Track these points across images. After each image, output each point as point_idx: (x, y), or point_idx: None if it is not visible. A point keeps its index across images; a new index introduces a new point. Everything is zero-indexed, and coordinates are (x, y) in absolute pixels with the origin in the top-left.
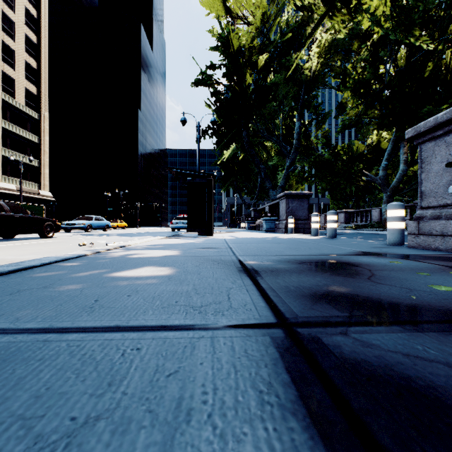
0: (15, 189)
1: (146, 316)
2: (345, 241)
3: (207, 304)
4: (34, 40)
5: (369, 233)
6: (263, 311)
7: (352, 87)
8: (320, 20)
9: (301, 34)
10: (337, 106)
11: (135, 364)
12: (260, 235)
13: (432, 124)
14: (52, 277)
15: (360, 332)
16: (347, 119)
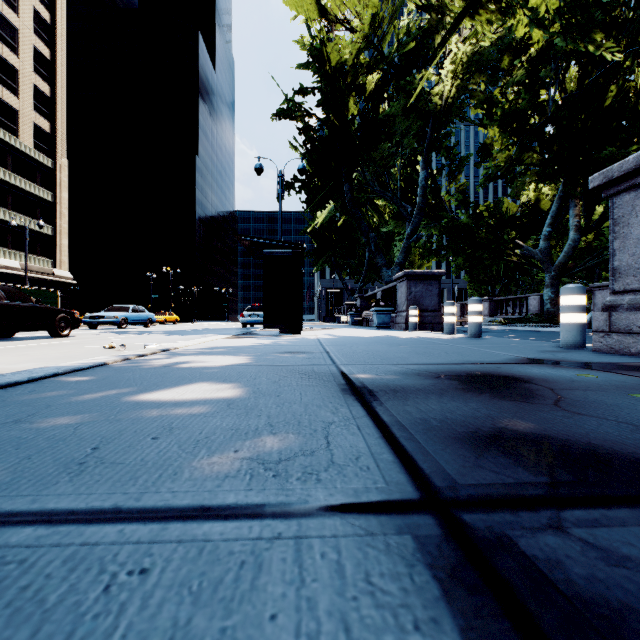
0: (20, 268)
1: (176, 482)
2: (496, 341)
3: (289, 455)
4: (46, 55)
5: (526, 330)
6: (392, 471)
7: (501, 120)
8: (458, 19)
9: (428, 45)
10: (479, 148)
11: (127, 618)
12: (369, 333)
13: (632, 166)
14: (37, 403)
15: (588, 525)
16: (494, 166)
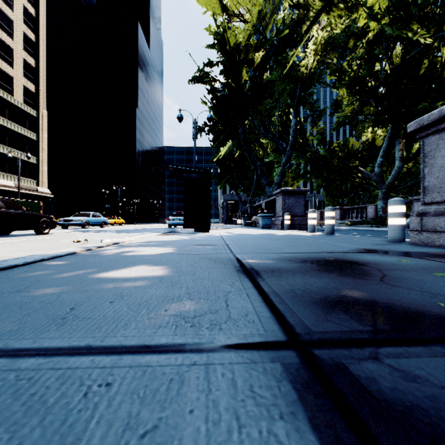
0: (14, 186)
1: (127, 330)
2: (344, 237)
3: (201, 313)
4: (32, 38)
5: (365, 229)
6: (269, 323)
7: (348, 84)
8: (318, 14)
9: (297, 31)
10: (333, 103)
11: (100, 412)
12: (256, 231)
13: (436, 117)
14: (31, 279)
15: (395, 356)
16: (343, 116)
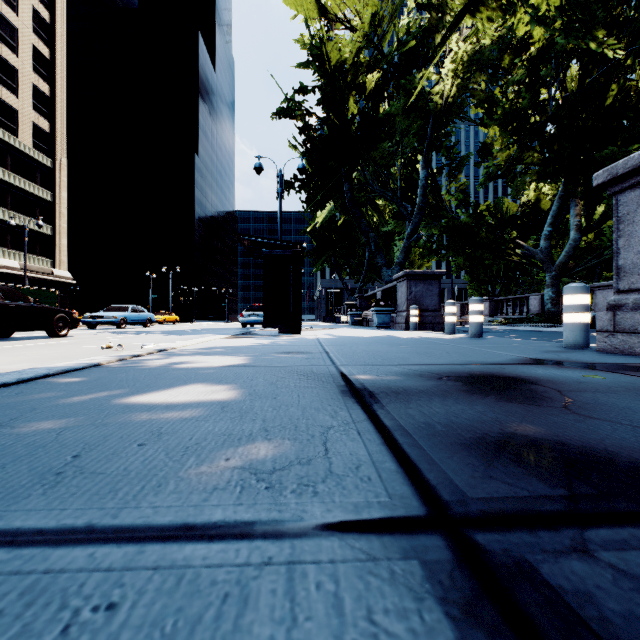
0: (19, 267)
1: (159, 496)
2: (498, 341)
3: (284, 464)
4: (45, 55)
5: (526, 330)
6: (395, 482)
7: (502, 120)
8: (459, 16)
9: (428, 44)
10: (480, 148)
11: None
12: (369, 333)
13: (637, 162)
14: (22, 405)
15: (616, 547)
16: (494, 166)
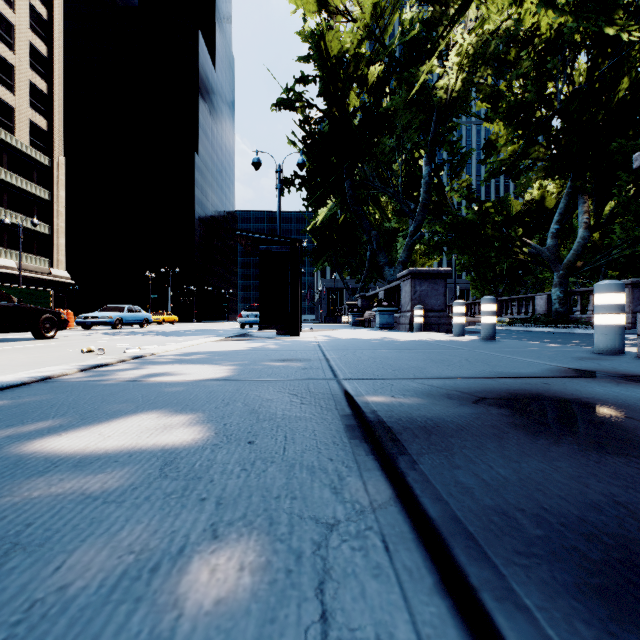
0: (15, 267)
1: None
2: (516, 345)
3: None
4: (43, 52)
5: (534, 331)
6: None
7: (508, 114)
8: None
9: (432, 37)
10: (484, 144)
11: None
12: (373, 335)
13: None
14: None
15: None
16: (500, 162)
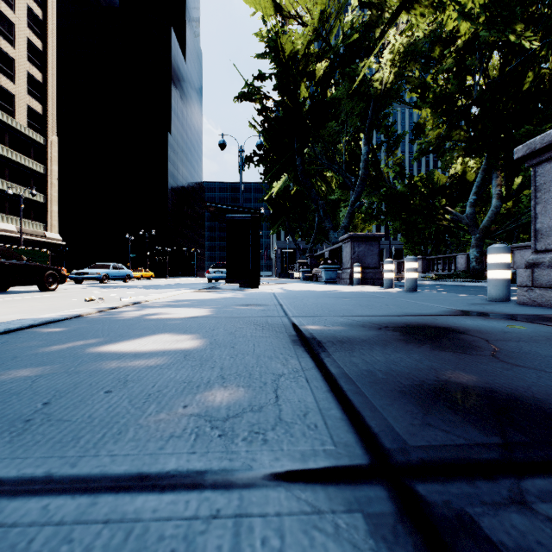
0: (16, 231)
1: (118, 444)
2: (430, 295)
3: (237, 411)
4: (39, 47)
5: (454, 285)
6: (340, 430)
7: (433, 103)
8: (396, 12)
9: (369, 37)
10: (414, 127)
11: None
12: (318, 287)
13: None
14: (5, 354)
15: None
16: (426, 142)
